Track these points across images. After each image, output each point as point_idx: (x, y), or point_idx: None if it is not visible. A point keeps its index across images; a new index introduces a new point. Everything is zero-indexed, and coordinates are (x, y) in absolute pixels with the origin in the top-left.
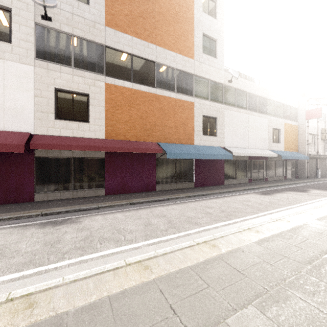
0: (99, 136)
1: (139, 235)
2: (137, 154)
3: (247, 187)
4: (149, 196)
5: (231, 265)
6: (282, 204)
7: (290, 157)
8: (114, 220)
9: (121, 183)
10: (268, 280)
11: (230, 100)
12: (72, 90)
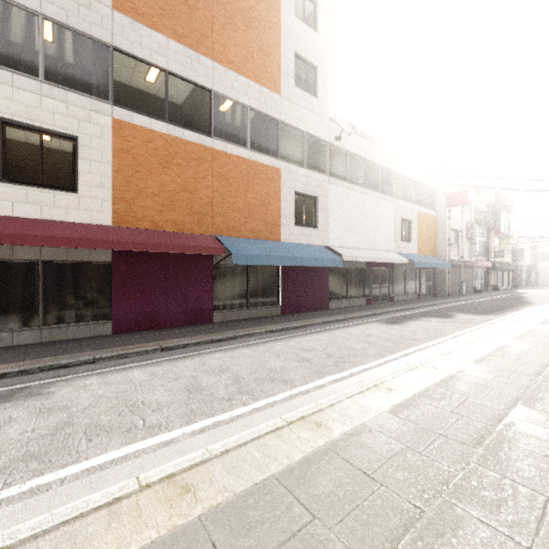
0: (101, 220)
1: (176, 413)
2: (178, 255)
3: (365, 312)
4: (200, 333)
5: (353, 464)
6: (420, 338)
7: (427, 264)
8: (125, 386)
9: (145, 310)
10: (420, 488)
11: (338, 170)
12: (40, 125)
